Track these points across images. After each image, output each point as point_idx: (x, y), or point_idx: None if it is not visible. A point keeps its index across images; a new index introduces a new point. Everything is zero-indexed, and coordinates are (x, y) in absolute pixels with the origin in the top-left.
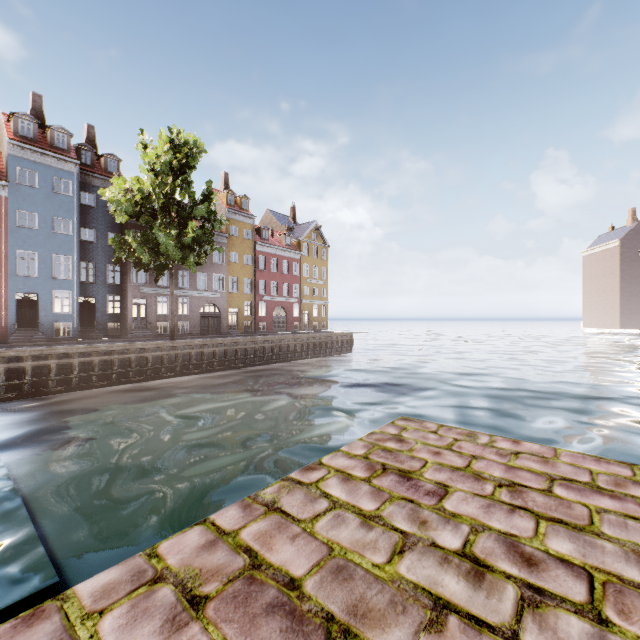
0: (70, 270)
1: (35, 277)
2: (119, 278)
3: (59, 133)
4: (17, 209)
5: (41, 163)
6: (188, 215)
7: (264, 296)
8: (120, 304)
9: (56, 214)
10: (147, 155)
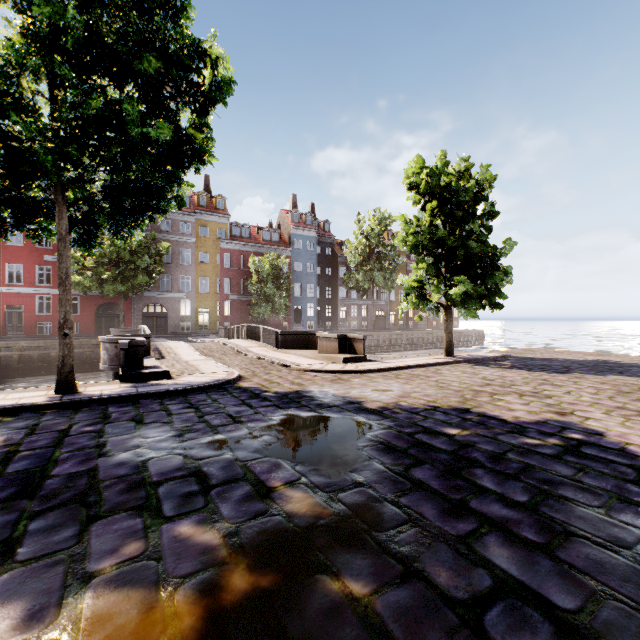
0: (313, 292)
1: (300, 297)
2: (330, 295)
3: (308, 216)
4: (294, 262)
5: (303, 235)
6: (383, 258)
7: None
8: (331, 310)
9: (308, 262)
10: (360, 226)
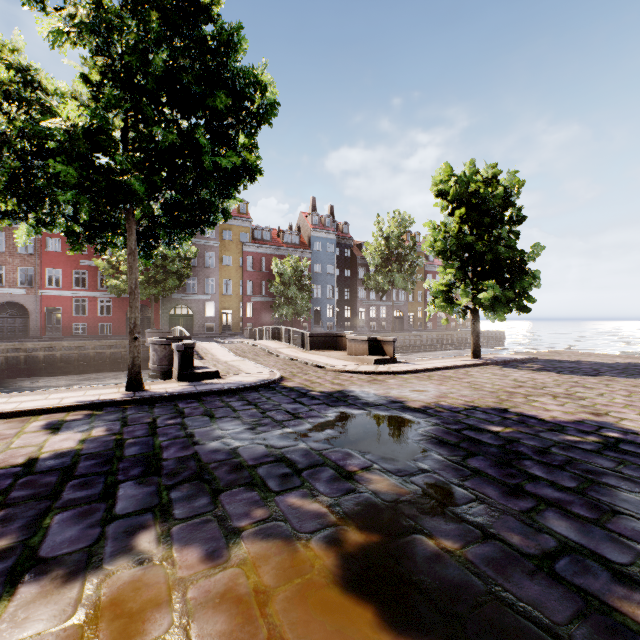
0: (332, 293)
1: (320, 298)
2: (349, 296)
3: (327, 218)
4: (314, 263)
5: (322, 237)
6: (403, 260)
7: None
8: (350, 311)
9: (327, 263)
10: (379, 227)
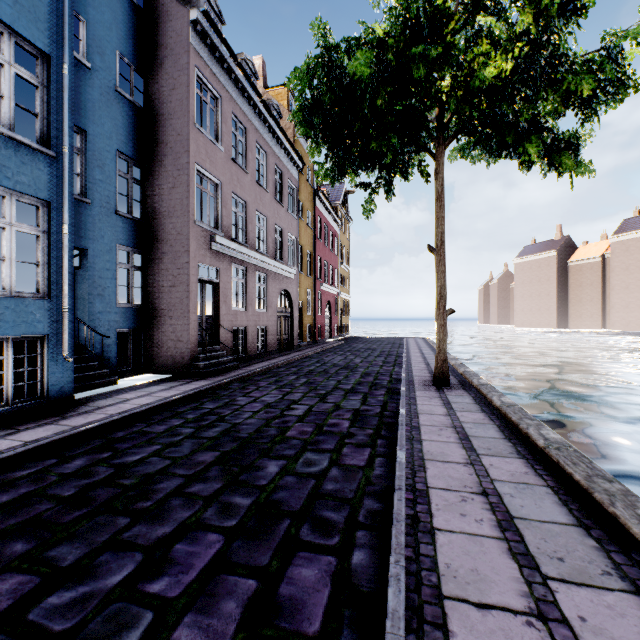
0: (38, 111)
1: None
2: (136, 203)
3: None
4: None
5: None
6: None
7: (323, 283)
8: (142, 278)
9: None
10: None
